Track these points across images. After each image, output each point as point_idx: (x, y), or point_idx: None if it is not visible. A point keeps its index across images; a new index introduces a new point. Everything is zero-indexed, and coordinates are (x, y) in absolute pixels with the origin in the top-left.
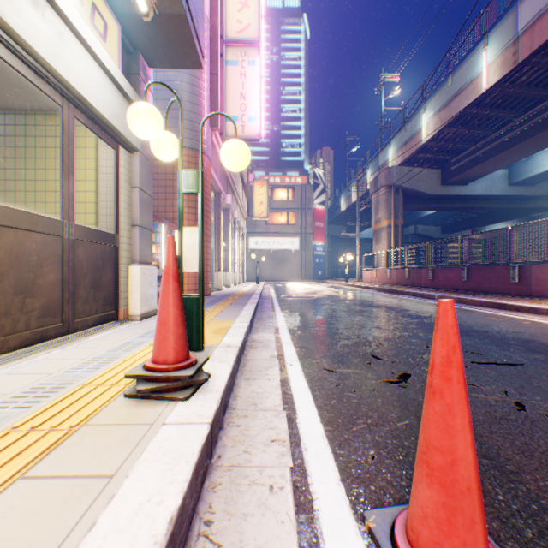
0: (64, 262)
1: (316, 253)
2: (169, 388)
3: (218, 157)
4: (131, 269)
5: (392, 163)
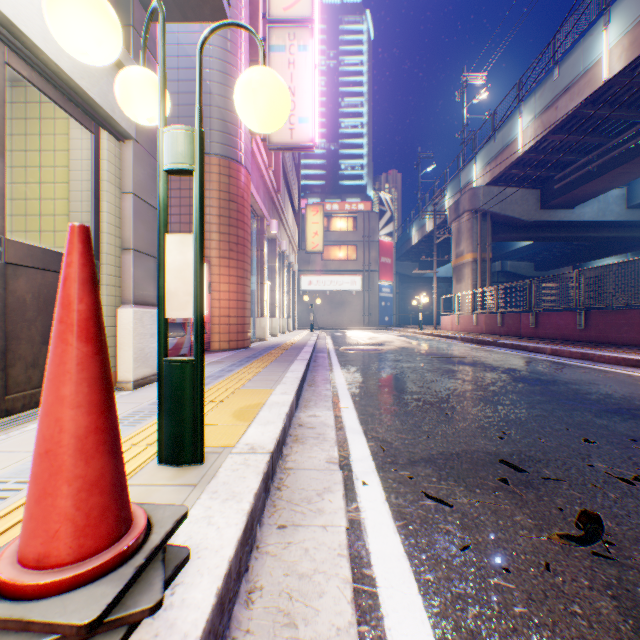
0: None
1: (382, 295)
2: None
3: (260, 171)
4: (120, 313)
5: (478, 183)
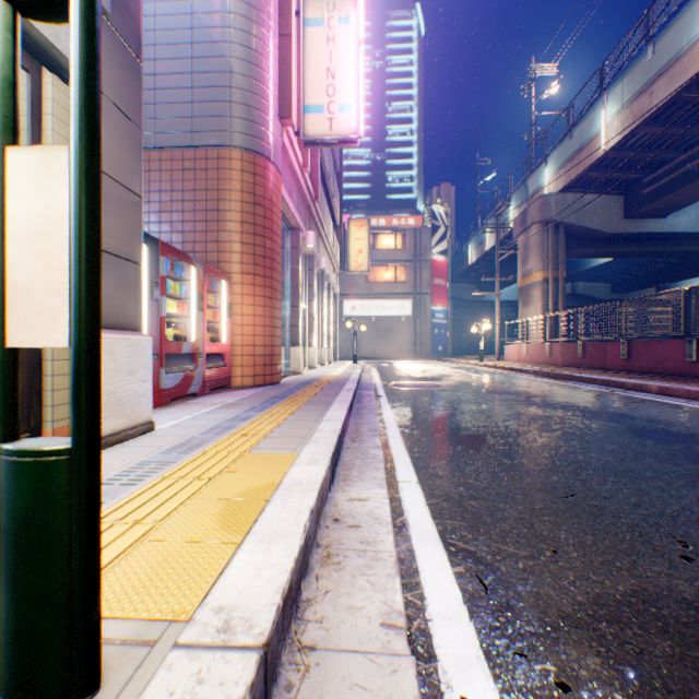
0: None
1: (435, 322)
2: None
3: (294, 171)
4: None
5: (549, 190)
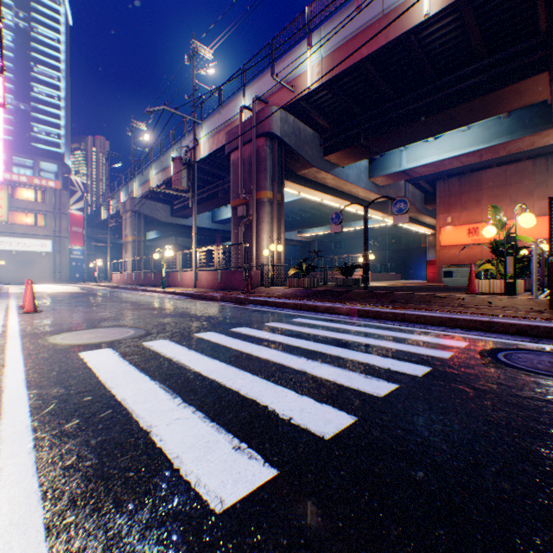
0: None
1: (74, 257)
2: None
3: None
4: None
5: (137, 195)
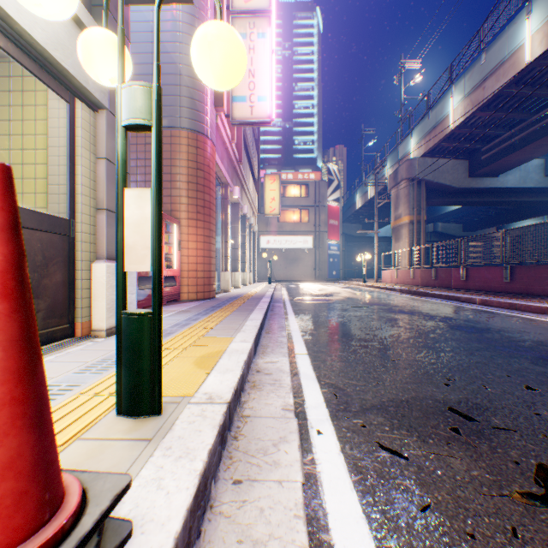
0: None
1: (330, 252)
2: None
3: (224, 143)
4: (94, 267)
5: (414, 155)
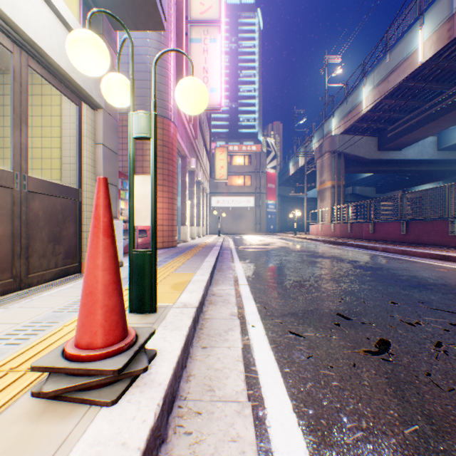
0: (15, 215)
1: (268, 210)
2: (91, 385)
3: (184, 124)
4: None
5: (335, 132)
